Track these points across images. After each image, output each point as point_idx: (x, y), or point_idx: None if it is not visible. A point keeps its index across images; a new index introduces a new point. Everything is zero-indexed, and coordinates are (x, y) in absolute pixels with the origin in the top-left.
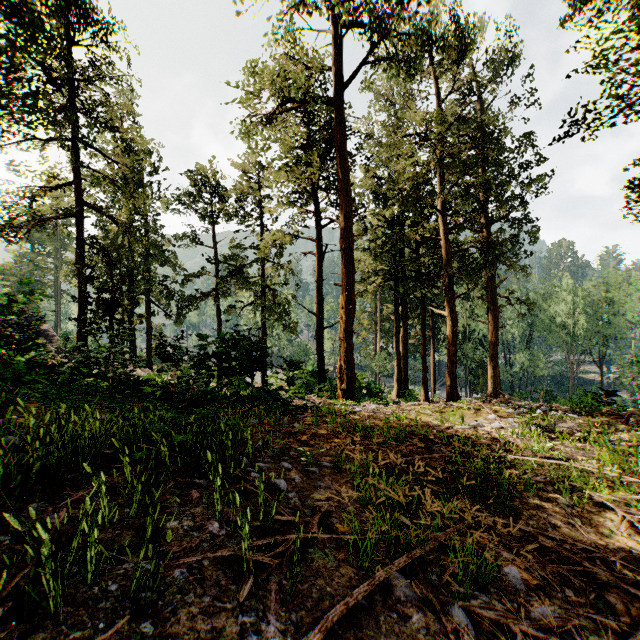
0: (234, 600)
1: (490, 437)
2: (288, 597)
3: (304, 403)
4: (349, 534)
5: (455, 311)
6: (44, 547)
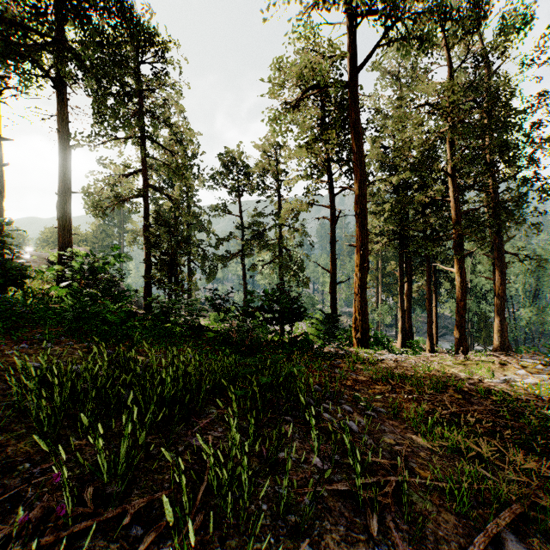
0: (364, 532)
1: (527, 393)
2: (408, 535)
3: (330, 350)
4: (440, 481)
5: (464, 268)
6: (224, 470)
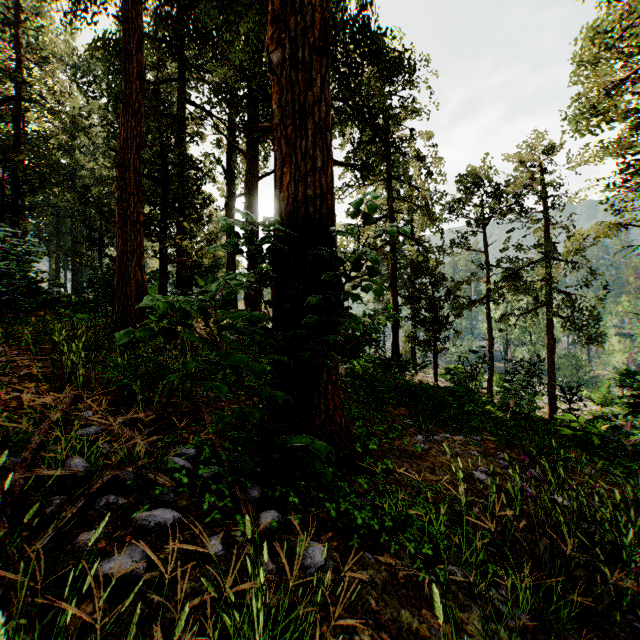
0: None
1: None
2: None
3: None
4: None
5: None
6: None
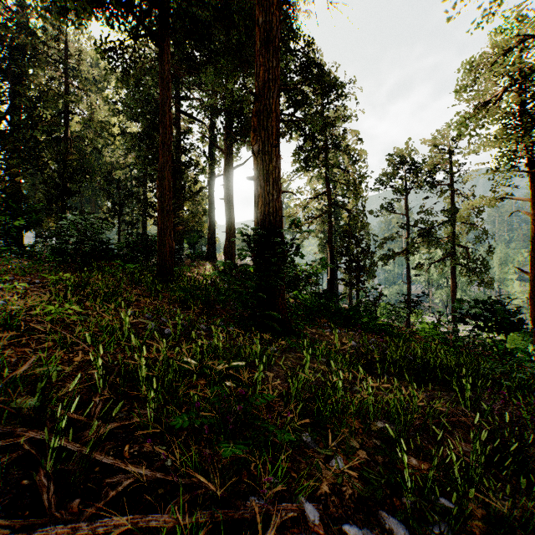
0: None
1: None
2: None
3: None
4: None
5: None
6: None
